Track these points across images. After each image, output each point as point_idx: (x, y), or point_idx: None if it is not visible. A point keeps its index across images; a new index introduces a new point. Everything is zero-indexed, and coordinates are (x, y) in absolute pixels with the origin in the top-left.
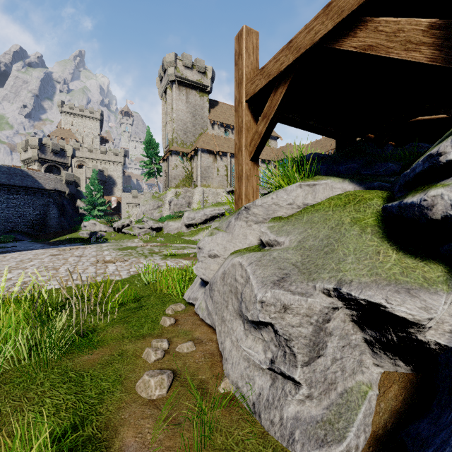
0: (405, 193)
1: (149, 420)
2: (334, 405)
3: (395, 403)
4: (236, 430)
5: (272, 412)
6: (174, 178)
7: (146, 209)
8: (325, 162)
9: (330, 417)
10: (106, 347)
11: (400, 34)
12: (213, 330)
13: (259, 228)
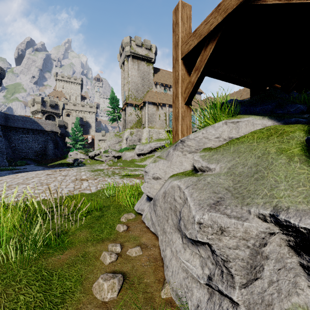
0: None
1: None
2: None
3: None
4: None
5: None
6: (129, 122)
7: (111, 143)
8: (243, 105)
9: None
10: (74, 249)
11: None
12: (156, 236)
13: (192, 157)
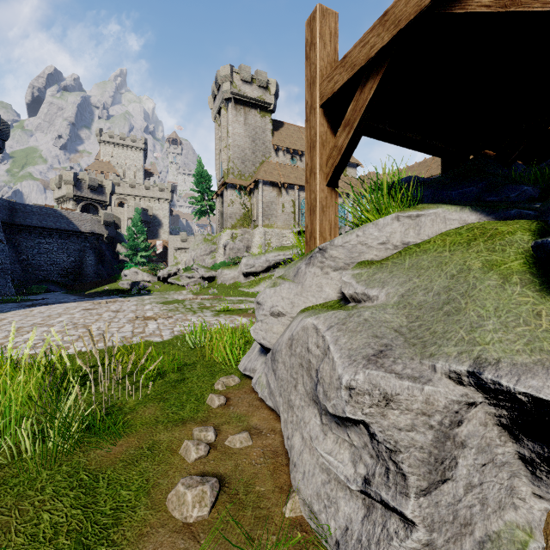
0: None
1: None
2: None
3: None
4: None
5: None
6: (230, 217)
7: (197, 254)
8: (429, 186)
9: None
10: (134, 436)
11: None
12: (277, 415)
13: (339, 277)
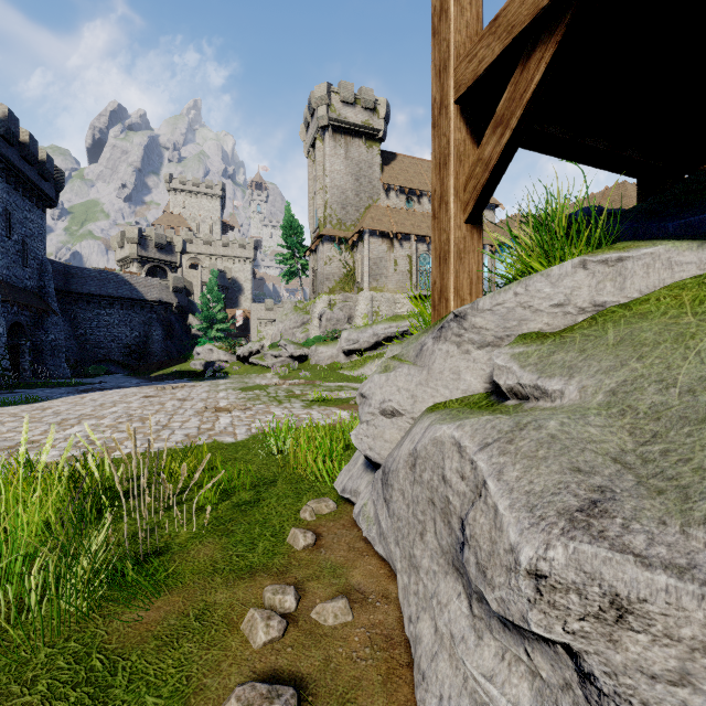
0: None
1: None
2: None
3: None
4: None
5: None
6: (327, 278)
7: (285, 327)
8: (626, 217)
9: None
10: (179, 593)
11: None
12: (390, 568)
13: (487, 357)
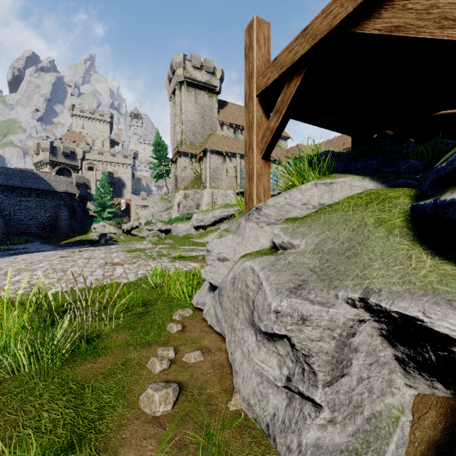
0: (441, 190)
1: (152, 441)
2: (361, 432)
3: (433, 432)
4: (249, 455)
5: (289, 436)
6: (183, 179)
7: (155, 211)
8: (341, 159)
9: (356, 446)
10: (110, 355)
11: (434, 10)
12: (222, 338)
13: (271, 230)
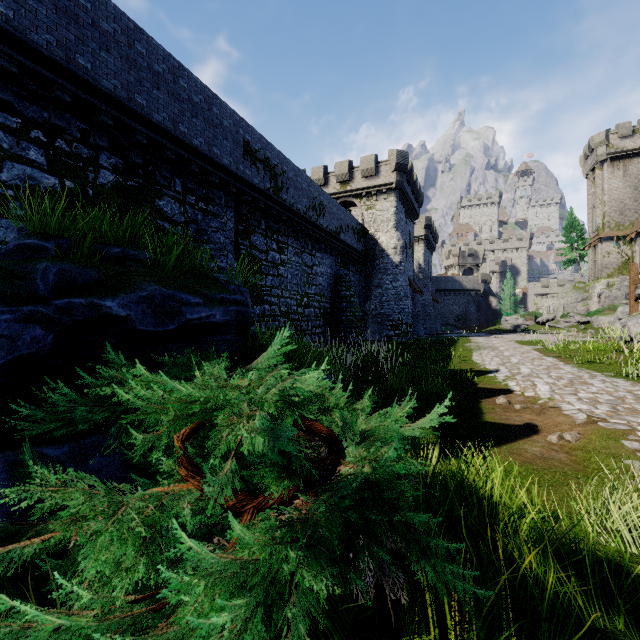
0: None
1: None
2: None
3: None
4: None
5: None
6: (605, 267)
7: (566, 302)
8: None
9: None
10: None
11: None
12: None
13: None
